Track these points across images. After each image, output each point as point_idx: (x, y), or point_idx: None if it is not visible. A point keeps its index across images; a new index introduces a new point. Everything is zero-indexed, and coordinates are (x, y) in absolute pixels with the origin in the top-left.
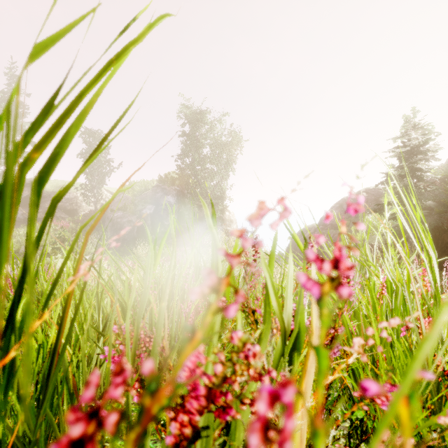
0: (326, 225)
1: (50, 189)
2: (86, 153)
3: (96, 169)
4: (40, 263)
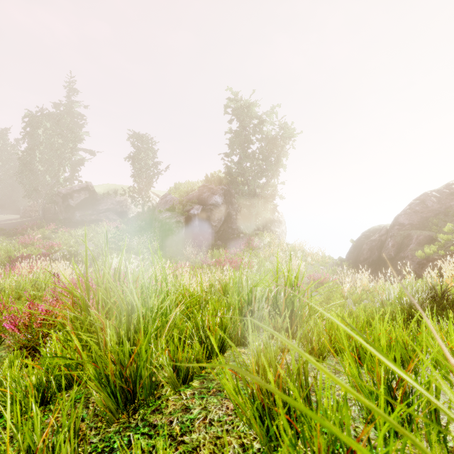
0: (404, 225)
1: (103, 192)
2: (135, 157)
3: (143, 172)
4: (98, 262)
